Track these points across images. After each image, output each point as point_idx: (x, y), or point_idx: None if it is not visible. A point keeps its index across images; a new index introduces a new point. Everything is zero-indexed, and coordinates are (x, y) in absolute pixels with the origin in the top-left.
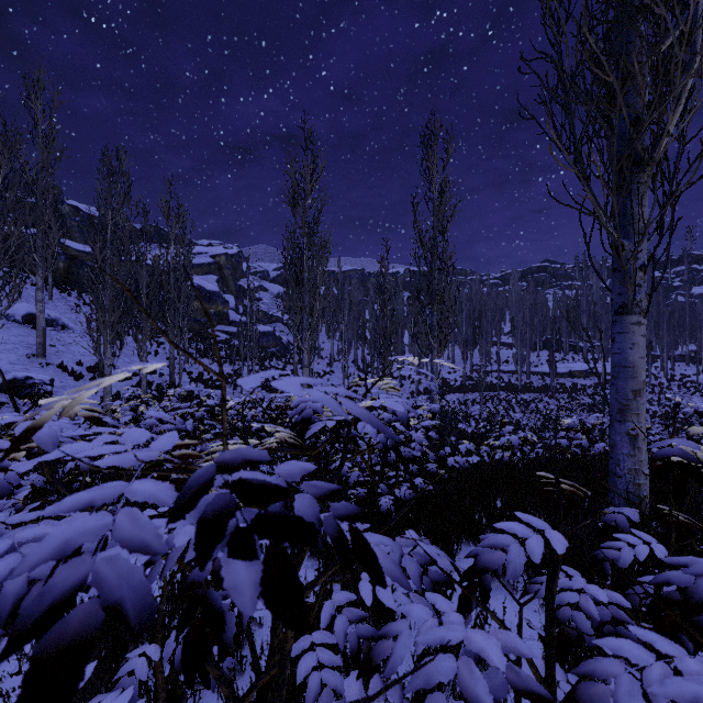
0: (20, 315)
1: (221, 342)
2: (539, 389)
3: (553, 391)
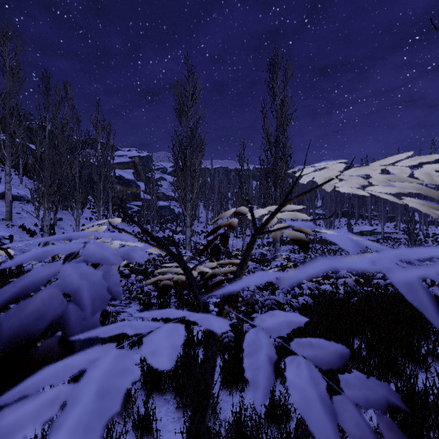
0: None
1: (135, 212)
2: None
3: None
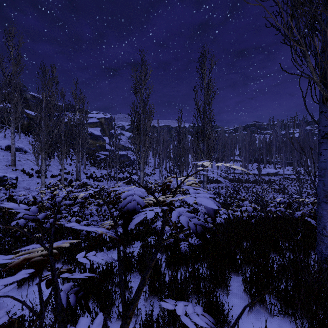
0: (4, 146)
1: (102, 159)
2: (253, 181)
3: (259, 182)
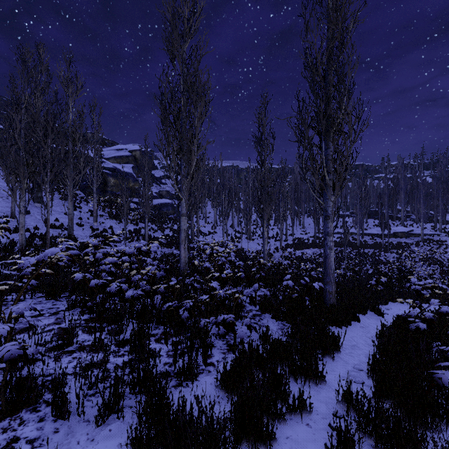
0: None
1: (131, 209)
2: (373, 246)
3: (384, 247)
